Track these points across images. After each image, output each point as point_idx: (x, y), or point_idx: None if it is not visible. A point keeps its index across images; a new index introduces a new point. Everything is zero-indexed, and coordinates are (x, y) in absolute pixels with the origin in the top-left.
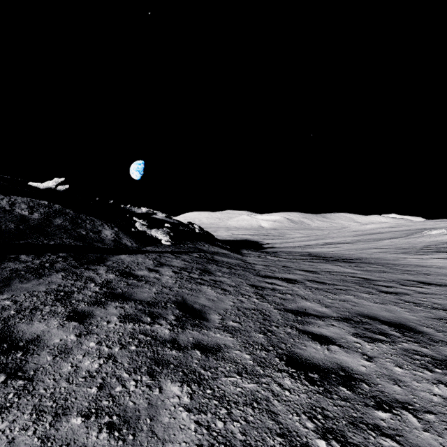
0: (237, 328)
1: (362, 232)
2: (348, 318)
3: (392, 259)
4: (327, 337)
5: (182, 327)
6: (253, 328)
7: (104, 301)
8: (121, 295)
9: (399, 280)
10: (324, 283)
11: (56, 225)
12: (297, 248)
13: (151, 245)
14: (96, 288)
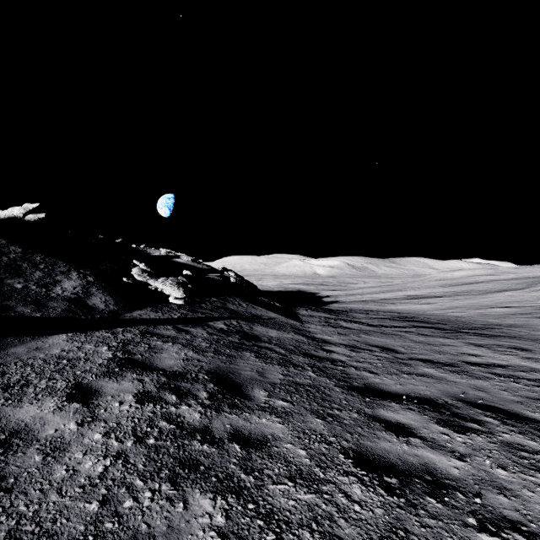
0: None
1: (451, 282)
2: None
3: None
4: None
5: None
6: None
7: None
8: None
9: None
10: (530, 420)
11: None
12: (372, 303)
13: (147, 306)
14: None
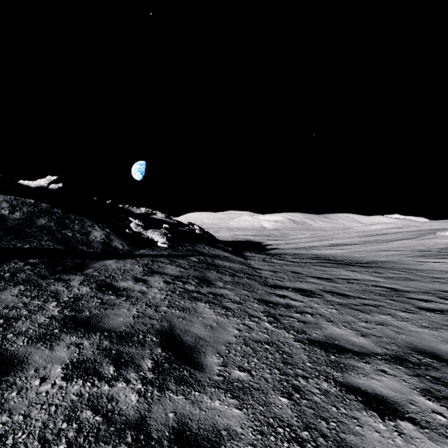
0: (246, 385)
1: (367, 233)
2: (400, 357)
3: (412, 263)
4: (386, 400)
5: (160, 387)
6: (270, 383)
7: (56, 333)
8: (86, 321)
9: (433, 291)
10: (346, 295)
11: (39, 225)
12: (302, 249)
13: (146, 248)
14: (55, 310)
